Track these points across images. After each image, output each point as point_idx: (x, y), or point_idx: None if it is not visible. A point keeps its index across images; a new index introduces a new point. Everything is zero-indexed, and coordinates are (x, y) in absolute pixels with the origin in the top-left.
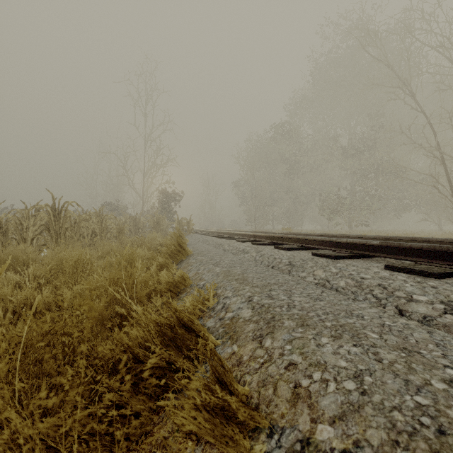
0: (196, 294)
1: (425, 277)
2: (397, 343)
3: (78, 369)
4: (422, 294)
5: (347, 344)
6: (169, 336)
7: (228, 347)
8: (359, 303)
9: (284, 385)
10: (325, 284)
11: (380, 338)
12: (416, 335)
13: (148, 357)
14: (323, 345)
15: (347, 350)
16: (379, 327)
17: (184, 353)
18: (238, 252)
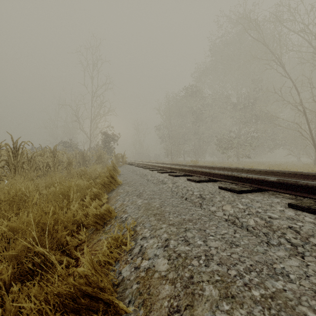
0: (118, 229)
1: None
2: None
3: None
4: None
5: None
6: (71, 307)
7: None
8: (275, 249)
9: None
10: (235, 221)
11: None
12: None
13: None
14: None
15: None
16: (314, 297)
17: None
18: (158, 182)
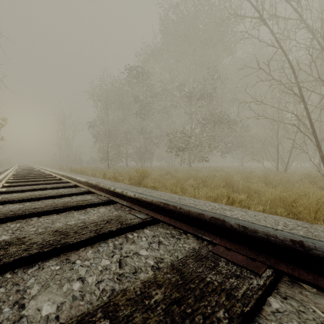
0: None
1: None
2: None
3: None
4: None
5: None
6: None
7: None
8: None
9: None
10: None
11: None
12: None
13: None
14: None
15: None
16: None
17: None
18: None
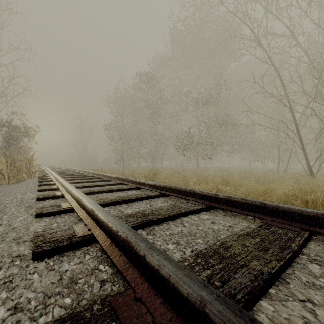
0: None
1: None
2: None
3: None
4: None
5: None
6: None
7: None
8: None
9: None
10: None
11: None
12: None
13: None
14: None
15: None
16: None
17: None
18: None
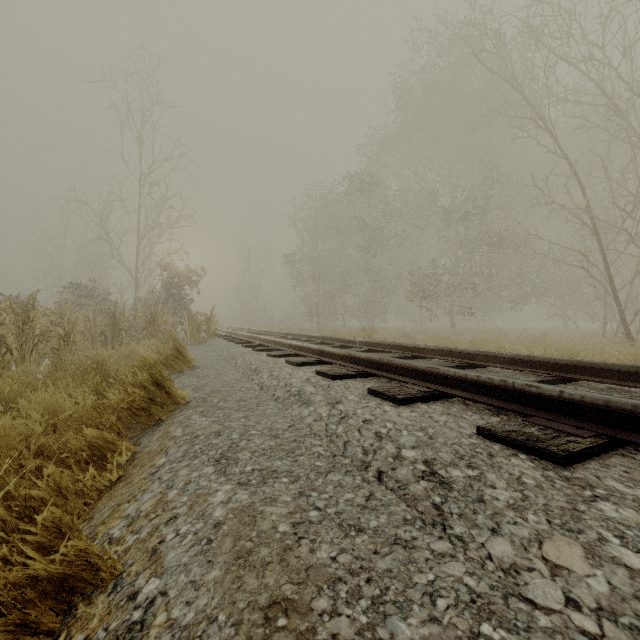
0: None
1: None
2: None
3: None
4: None
5: None
6: None
7: None
8: None
9: None
10: None
11: None
12: None
13: None
14: None
15: None
16: None
17: None
18: (289, 397)
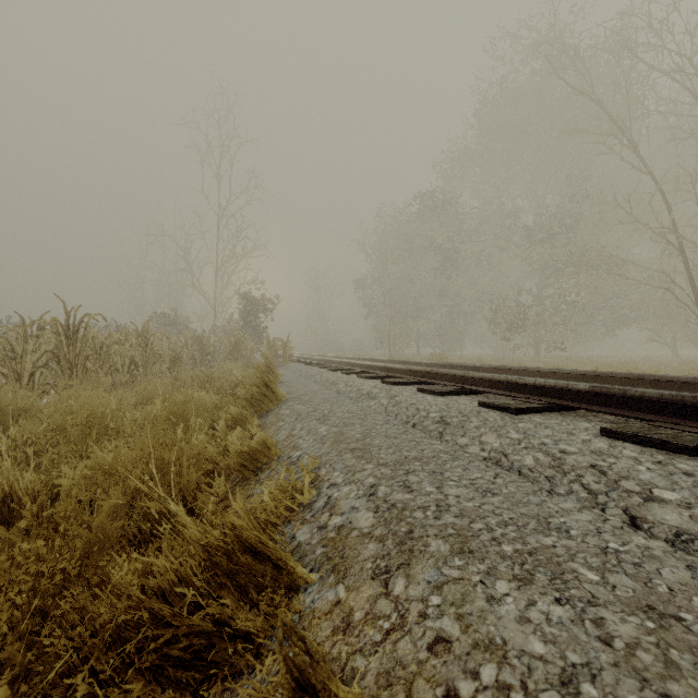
0: (285, 475)
1: (670, 453)
2: (635, 595)
3: (51, 638)
4: (671, 488)
5: (544, 597)
6: (224, 568)
7: (330, 590)
8: (560, 500)
9: (425, 689)
10: (500, 460)
11: (603, 583)
12: (667, 573)
13: (180, 617)
14: (499, 598)
15: (544, 612)
16: (598, 555)
17: (251, 597)
18: (360, 396)
